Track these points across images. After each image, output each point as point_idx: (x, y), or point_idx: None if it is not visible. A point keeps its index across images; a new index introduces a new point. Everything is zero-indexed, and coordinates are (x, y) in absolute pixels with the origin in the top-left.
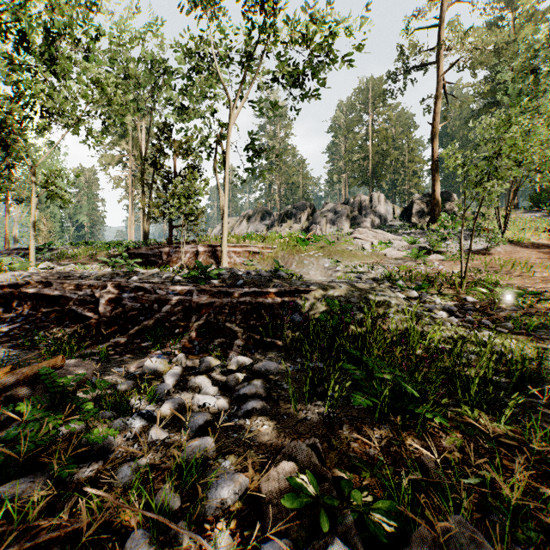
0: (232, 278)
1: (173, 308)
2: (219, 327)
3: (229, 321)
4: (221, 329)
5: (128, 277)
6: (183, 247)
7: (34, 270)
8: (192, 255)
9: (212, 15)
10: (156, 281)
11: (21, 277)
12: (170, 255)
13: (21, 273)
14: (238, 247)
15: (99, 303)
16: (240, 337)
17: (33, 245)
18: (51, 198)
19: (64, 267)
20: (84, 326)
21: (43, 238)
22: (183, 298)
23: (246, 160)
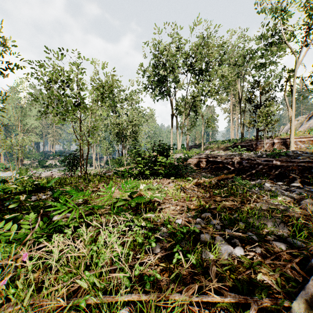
0: (294, 155)
1: (263, 167)
2: (286, 175)
3: (291, 173)
4: (287, 176)
5: (241, 155)
6: (265, 141)
7: (205, 153)
8: (270, 145)
9: (283, 17)
10: (254, 157)
11: (202, 155)
12: (257, 145)
13: (202, 154)
14: (302, 138)
15: (234, 164)
16: (297, 179)
17: (202, 144)
18: (209, 127)
19: (213, 152)
20: (229, 171)
21: (197, 141)
22: (268, 163)
23: (309, 83)
